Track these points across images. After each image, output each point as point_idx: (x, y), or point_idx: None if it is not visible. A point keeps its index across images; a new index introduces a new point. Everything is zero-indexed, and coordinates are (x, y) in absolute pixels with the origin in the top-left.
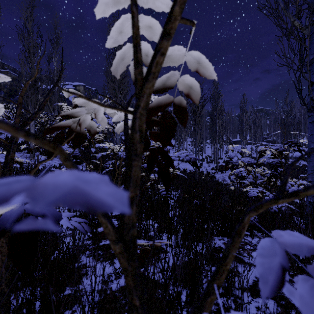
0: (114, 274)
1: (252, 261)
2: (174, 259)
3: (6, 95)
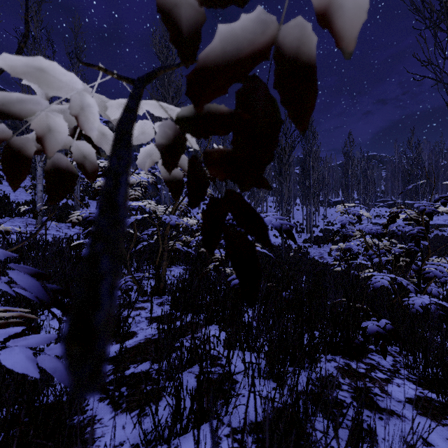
0: (143, 444)
1: (392, 405)
2: (263, 447)
3: None
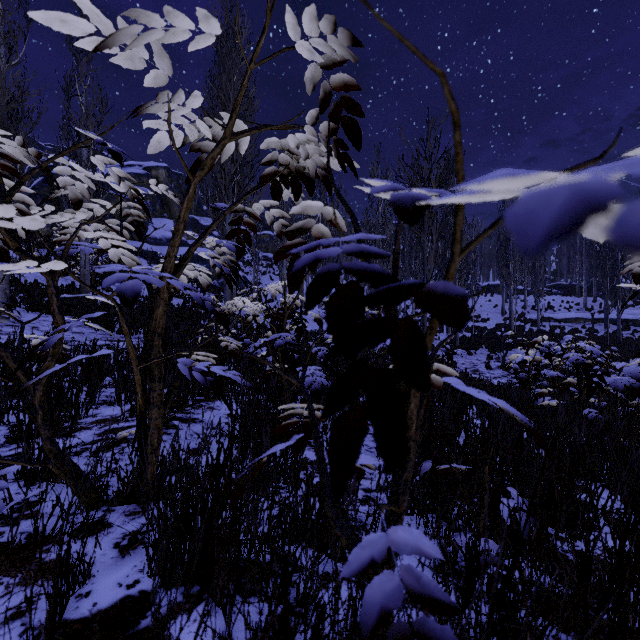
0: None
1: None
2: None
3: None
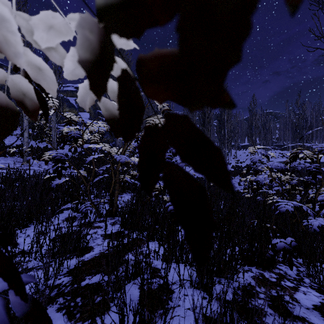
0: None
1: (303, 313)
2: None
3: None
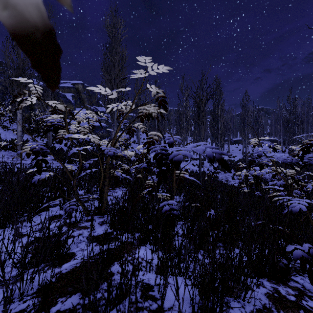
0: None
1: None
2: None
3: (2, 92)
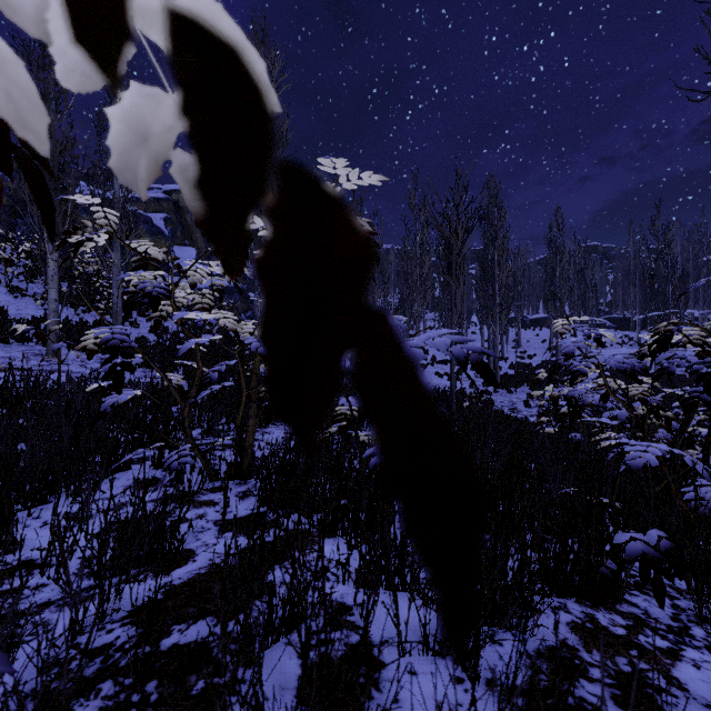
0: None
1: None
2: None
3: (7, 212)
